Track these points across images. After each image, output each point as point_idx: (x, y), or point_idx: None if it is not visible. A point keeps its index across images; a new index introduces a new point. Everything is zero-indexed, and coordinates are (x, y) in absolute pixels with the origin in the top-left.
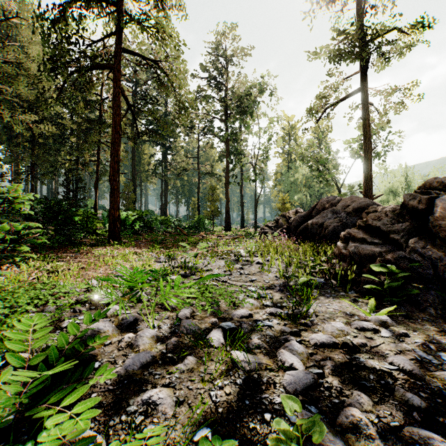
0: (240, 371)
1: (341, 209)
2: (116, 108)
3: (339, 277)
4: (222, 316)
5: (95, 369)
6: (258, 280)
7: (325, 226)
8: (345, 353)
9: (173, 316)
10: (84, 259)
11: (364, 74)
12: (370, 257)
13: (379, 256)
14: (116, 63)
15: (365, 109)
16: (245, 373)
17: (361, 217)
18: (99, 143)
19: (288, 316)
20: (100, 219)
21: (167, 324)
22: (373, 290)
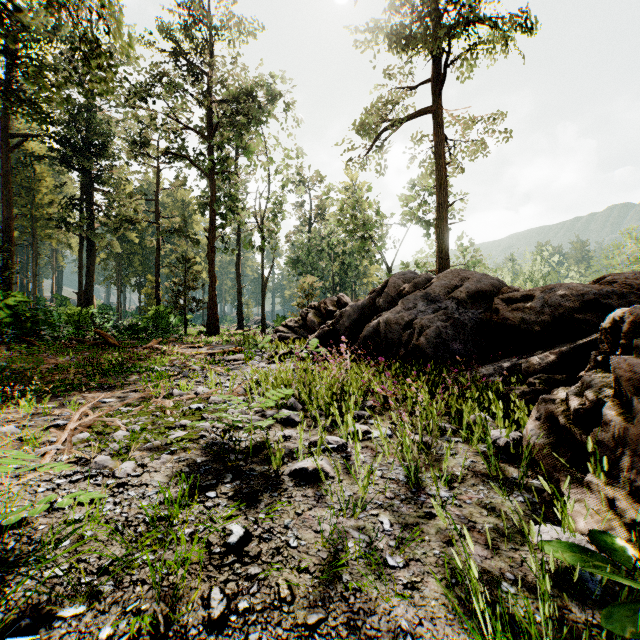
0: None
1: (441, 293)
2: None
3: None
4: None
5: None
6: None
7: (418, 328)
8: None
9: None
10: None
11: (438, 85)
12: None
13: None
14: None
15: (438, 142)
16: None
17: (494, 308)
18: None
19: None
20: None
21: None
22: None
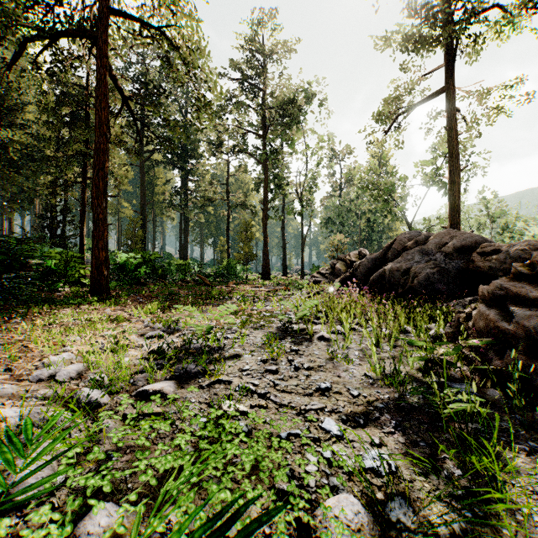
0: None
1: (434, 248)
2: (102, 99)
3: (515, 387)
4: None
5: None
6: (336, 388)
7: (412, 274)
8: None
9: None
10: (9, 334)
11: (449, 69)
12: None
13: None
14: (102, 34)
15: (450, 117)
16: None
17: (471, 259)
18: (86, 158)
19: None
20: None
21: None
22: None
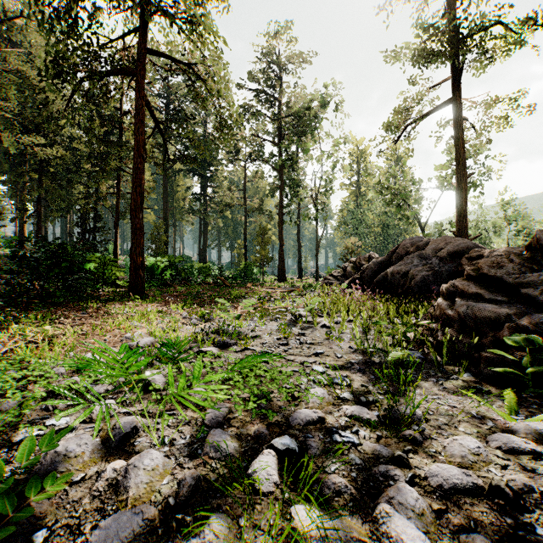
0: None
1: (431, 253)
2: (139, 124)
3: (445, 351)
4: (275, 421)
5: None
6: (327, 353)
7: (410, 276)
8: (500, 511)
9: (197, 420)
10: (89, 320)
11: (456, 81)
12: (491, 322)
13: (506, 321)
14: (138, 67)
15: (458, 126)
16: None
17: (460, 263)
18: (120, 172)
19: (381, 422)
20: (124, 266)
21: (186, 436)
22: (504, 373)
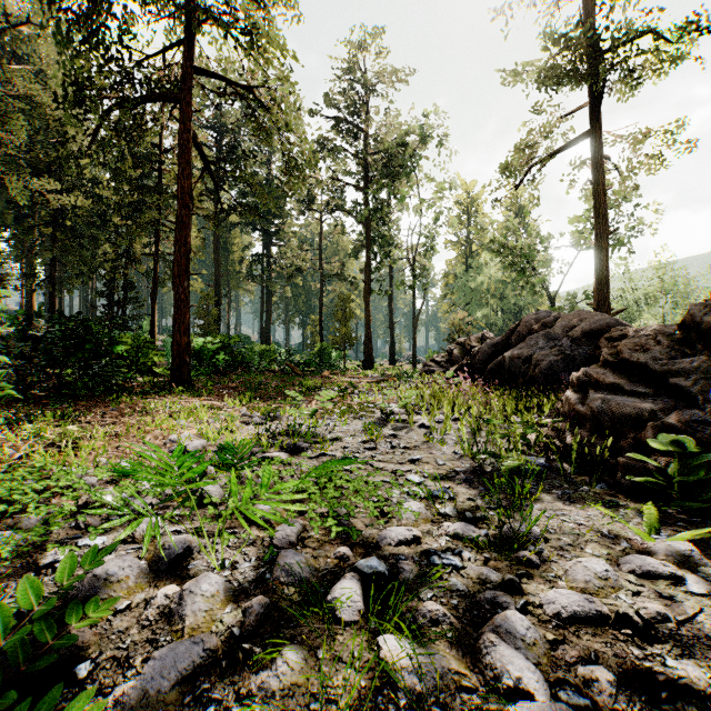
0: (401, 696)
1: (561, 332)
2: (184, 165)
3: (574, 456)
4: (360, 541)
5: (77, 683)
6: (425, 460)
7: (534, 362)
8: (627, 642)
9: (263, 540)
10: (122, 419)
11: (595, 109)
12: (632, 420)
13: (651, 419)
14: (183, 92)
15: (597, 167)
16: (413, 704)
17: (597, 345)
18: (158, 226)
19: (491, 542)
20: (162, 349)
21: (250, 558)
22: (646, 483)
